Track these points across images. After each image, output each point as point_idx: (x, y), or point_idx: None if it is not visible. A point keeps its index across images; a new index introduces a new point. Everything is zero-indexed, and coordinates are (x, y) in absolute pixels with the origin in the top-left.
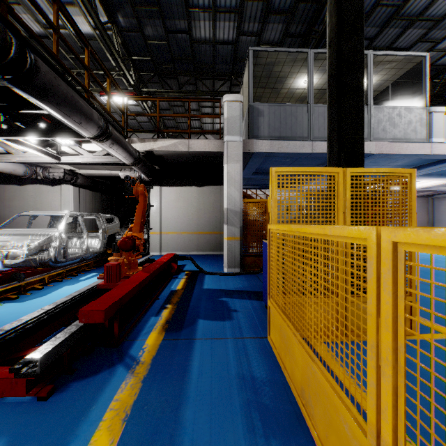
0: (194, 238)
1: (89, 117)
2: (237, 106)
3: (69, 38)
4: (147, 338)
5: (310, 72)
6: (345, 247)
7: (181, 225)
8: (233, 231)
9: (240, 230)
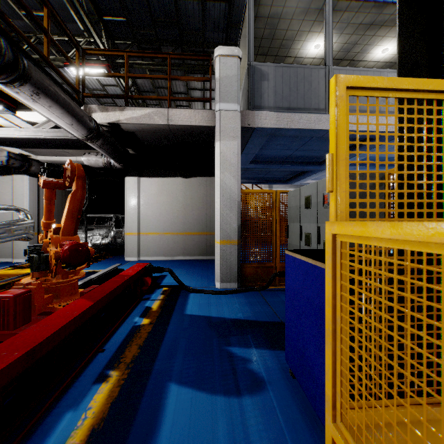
0: (179, 240)
1: None
2: (234, 63)
3: None
4: None
5: (328, 25)
6: None
7: (164, 224)
8: (228, 232)
9: (238, 231)
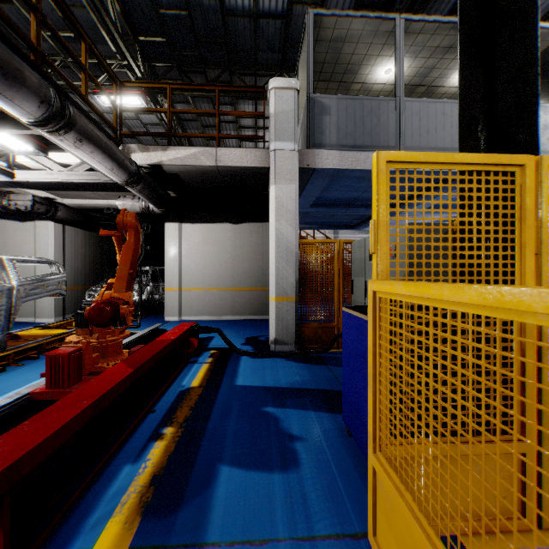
0: (227, 297)
1: (14, 75)
2: (291, 97)
3: (43, 5)
4: (93, 543)
5: (399, 50)
6: (539, 330)
7: (210, 278)
8: (285, 287)
9: (295, 286)
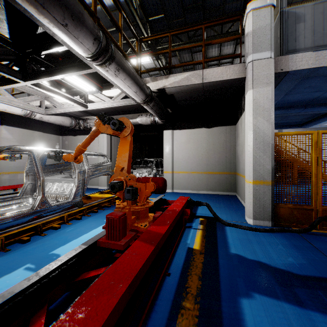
0: (203, 178)
1: (77, 17)
2: (267, 13)
3: (101, 14)
4: None
5: None
6: None
7: (191, 165)
8: (261, 173)
9: (271, 172)
